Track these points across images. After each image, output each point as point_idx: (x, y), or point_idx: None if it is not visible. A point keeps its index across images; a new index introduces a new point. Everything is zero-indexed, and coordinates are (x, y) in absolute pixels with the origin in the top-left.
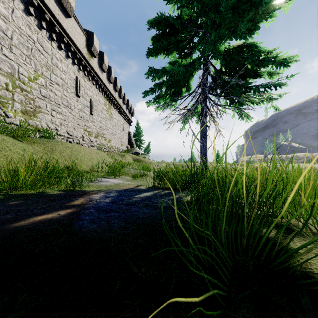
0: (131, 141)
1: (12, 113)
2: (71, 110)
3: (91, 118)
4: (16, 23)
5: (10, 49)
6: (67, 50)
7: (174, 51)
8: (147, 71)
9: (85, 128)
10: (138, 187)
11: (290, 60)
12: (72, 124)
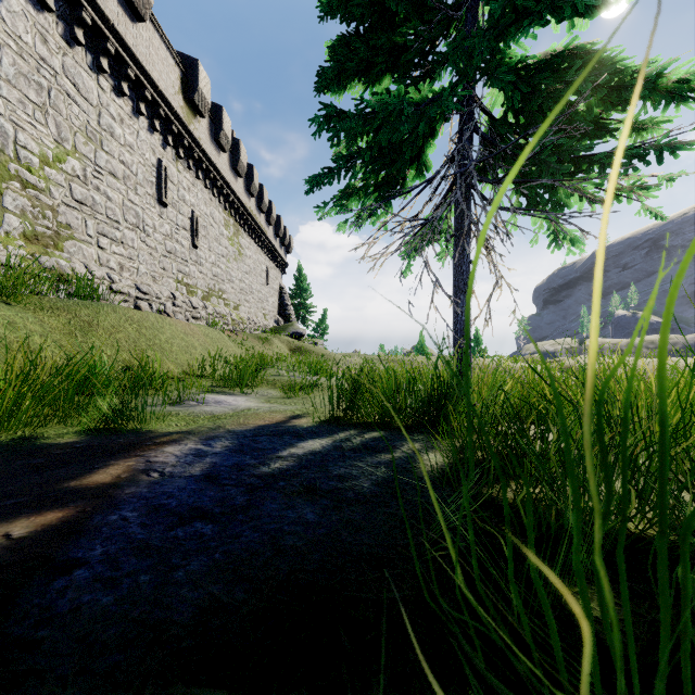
0: (285, 309)
1: None
2: (147, 235)
3: (193, 255)
4: (9, 27)
5: None
6: (137, 99)
7: (386, 75)
8: (318, 116)
9: (179, 277)
10: (295, 419)
11: None
12: (149, 268)
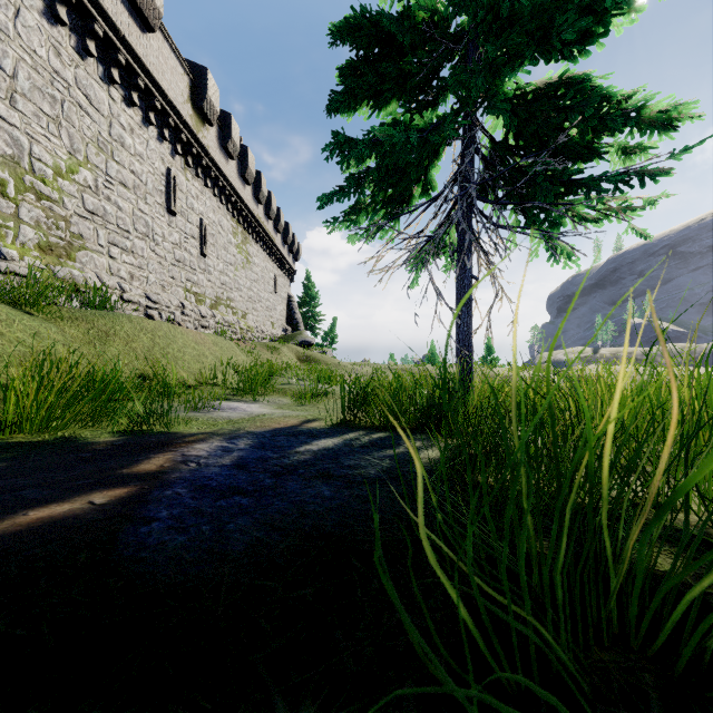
0: (294, 317)
1: (16, 250)
2: (156, 244)
3: (201, 264)
4: (24, 41)
5: (10, 101)
6: (147, 108)
7: (394, 99)
8: (329, 142)
9: (188, 286)
10: (308, 423)
11: (678, 115)
12: (159, 277)
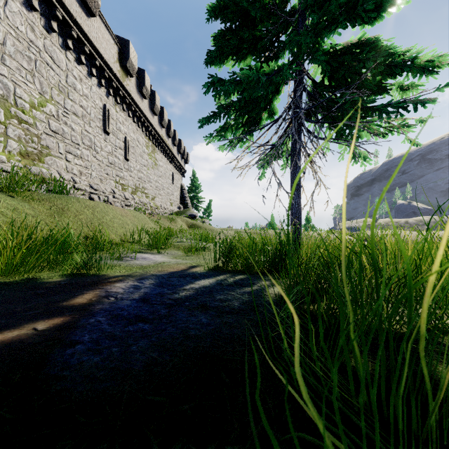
0: (184, 199)
1: (5, 156)
2: (97, 152)
3: (126, 165)
4: (11, 21)
5: (1, 59)
6: (90, 66)
7: (249, 55)
8: (207, 82)
9: (117, 179)
10: (192, 268)
11: (439, 63)
12: (98, 173)
